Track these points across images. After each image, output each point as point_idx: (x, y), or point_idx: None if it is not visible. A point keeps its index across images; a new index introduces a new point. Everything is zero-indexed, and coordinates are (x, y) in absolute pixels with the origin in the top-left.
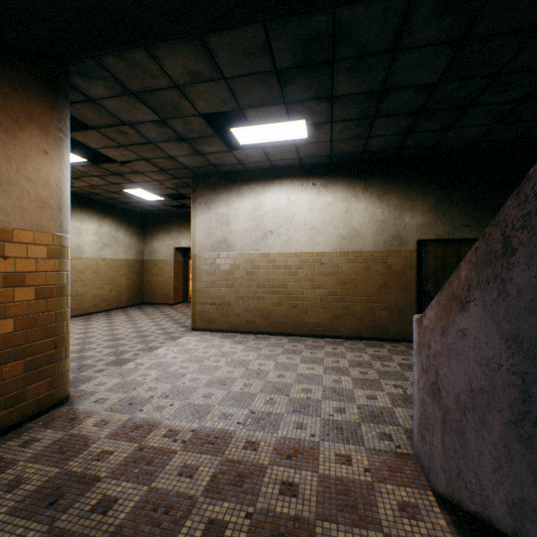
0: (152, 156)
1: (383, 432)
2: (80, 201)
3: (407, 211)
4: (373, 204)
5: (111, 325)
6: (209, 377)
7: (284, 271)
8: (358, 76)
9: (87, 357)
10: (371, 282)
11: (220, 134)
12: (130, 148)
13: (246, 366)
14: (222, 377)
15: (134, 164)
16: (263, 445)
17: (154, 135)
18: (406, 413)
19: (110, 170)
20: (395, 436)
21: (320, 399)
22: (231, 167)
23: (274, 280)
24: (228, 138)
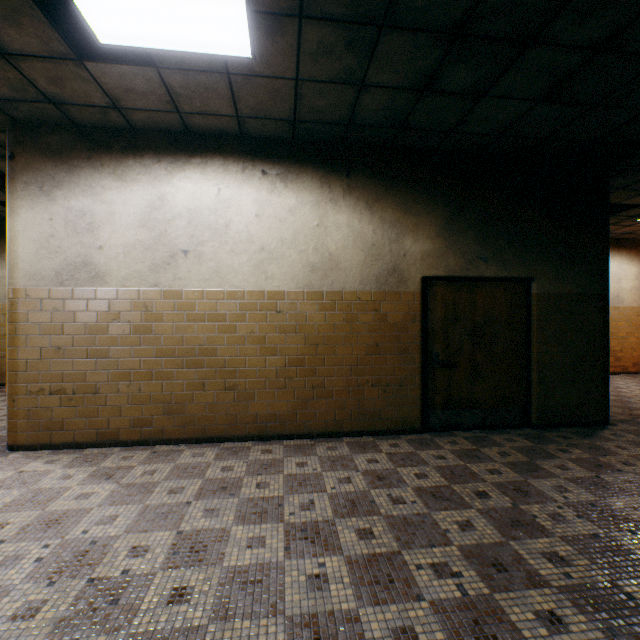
0: None
1: None
2: None
3: (408, 232)
4: (361, 216)
5: None
6: None
7: (209, 325)
8: None
9: None
10: (357, 342)
11: (55, 21)
12: None
13: (91, 567)
14: None
15: None
16: None
17: None
18: None
19: None
20: None
21: None
22: (96, 115)
23: (192, 342)
24: (81, 41)
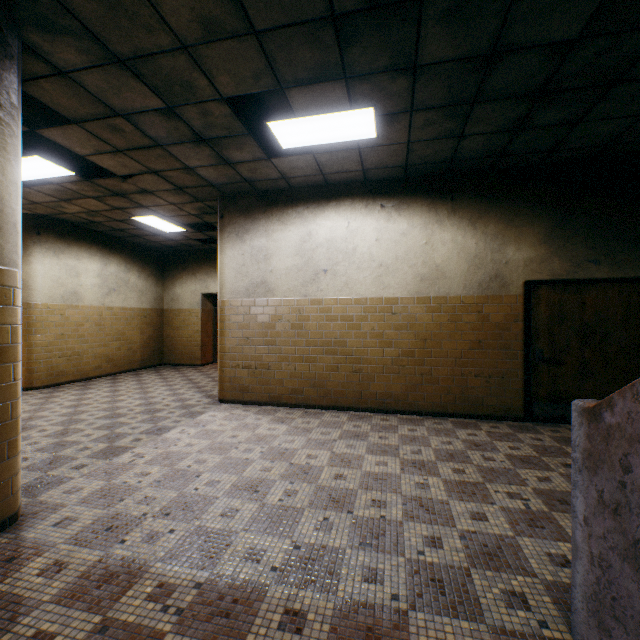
0: (162, 167)
1: (511, 590)
2: (78, 233)
3: (510, 242)
4: (464, 232)
5: (113, 395)
6: (234, 479)
7: (341, 323)
8: (458, 28)
9: (68, 443)
10: (460, 338)
11: (255, 136)
12: (131, 154)
13: (289, 459)
14: (254, 479)
15: (140, 178)
16: (313, 619)
17: (162, 133)
18: (539, 548)
19: (109, 189)
20: (533, 599)
21: (401, 520)
22: (270, 184)
23: (329, 336)
24: (266, 143)
